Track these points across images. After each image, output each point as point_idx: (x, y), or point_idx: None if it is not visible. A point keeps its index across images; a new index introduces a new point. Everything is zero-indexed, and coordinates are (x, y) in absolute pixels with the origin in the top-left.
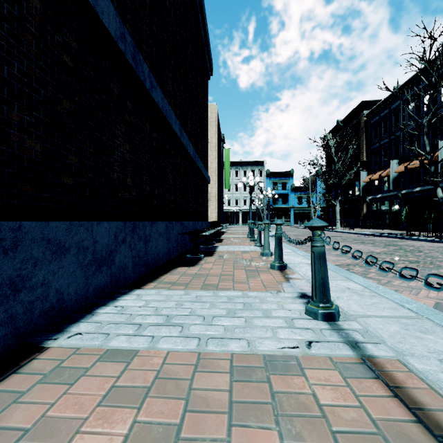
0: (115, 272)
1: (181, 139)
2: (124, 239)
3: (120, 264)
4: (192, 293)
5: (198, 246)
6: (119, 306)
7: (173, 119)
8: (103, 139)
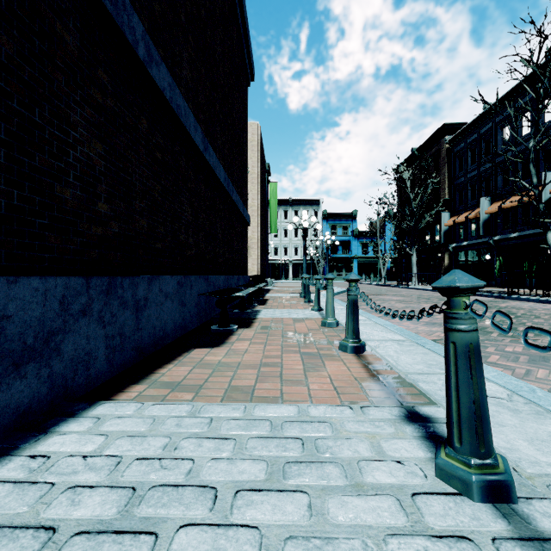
0: (64, 370)
1: (206, 156)
2: (87, 308)
3: (77, 353)
4: (205, 410)
5: (231, 311)
6: (41, 454)
7: (191, 122)
8: (36, 121)
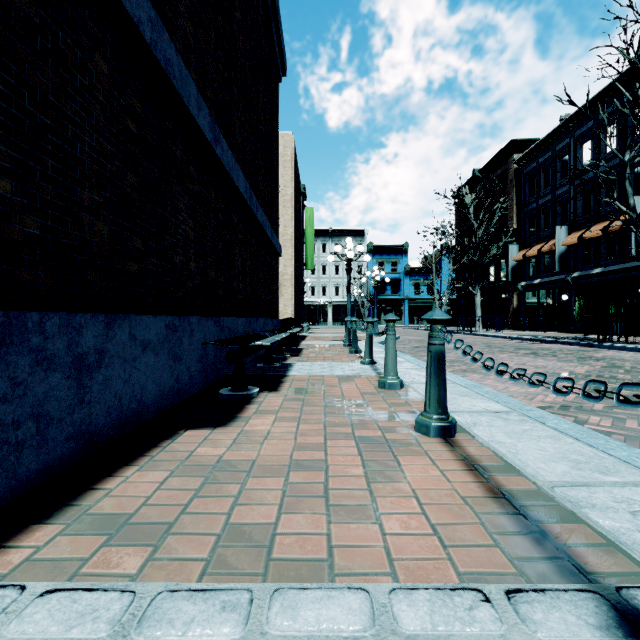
0: None
1: (216, 150)
2: None
3: None
4: (154, 616)
5: (254, 365)
6: None
7: (192, 94)
8: None
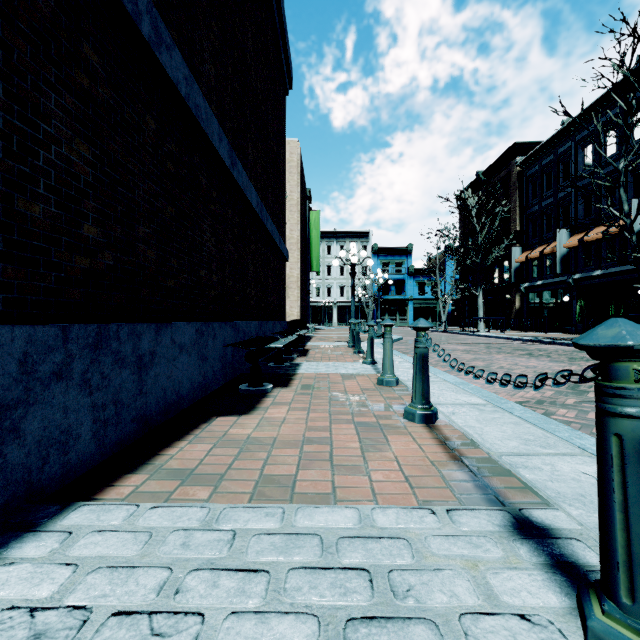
0: (26, 458)
1: (233, 173)
2: (64, 369)
3: (47, 432)
4: (225, 518)
5: (265, 365)
6: None
7: (214, 129)
8: None
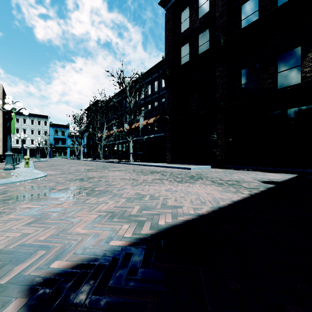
0: None
1: None
2: None
3: None
4: None
5: None
6: None
7: None
8: None
